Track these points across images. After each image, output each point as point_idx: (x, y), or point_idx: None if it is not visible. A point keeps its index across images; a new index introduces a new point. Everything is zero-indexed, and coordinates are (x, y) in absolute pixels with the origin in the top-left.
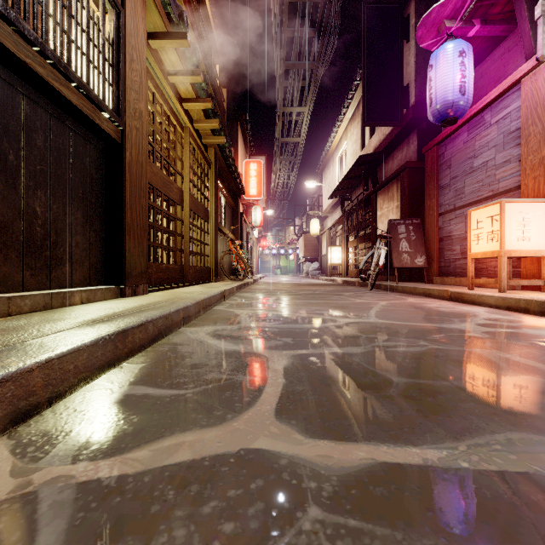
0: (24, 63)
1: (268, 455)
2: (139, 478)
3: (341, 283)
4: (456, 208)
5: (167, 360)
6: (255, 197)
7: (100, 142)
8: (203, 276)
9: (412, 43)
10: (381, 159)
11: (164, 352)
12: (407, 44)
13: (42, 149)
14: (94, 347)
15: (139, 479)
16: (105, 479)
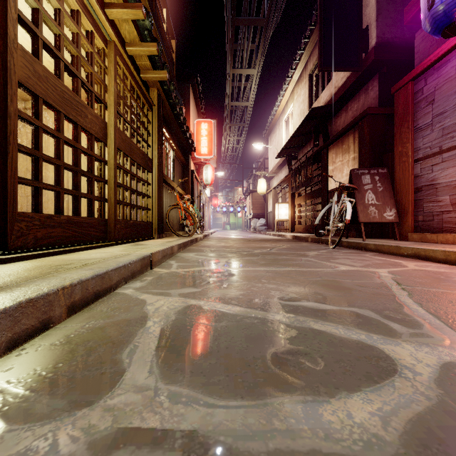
0: None
1: None
2: None
3: (291, 238)
4: (442, 150)
5: None
6: (206, 156)
7: None
8: (141, 232)
9: None
10: (331, 114)
11: None
12: None
13: None
14: None
15: None
16: None
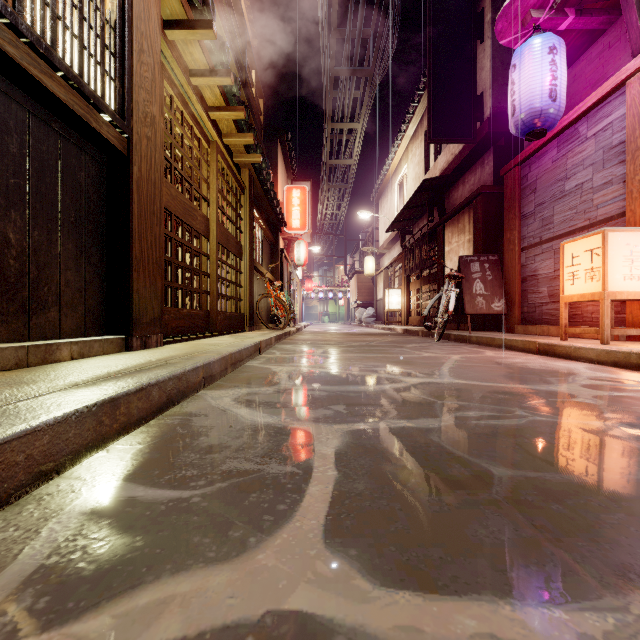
0: None
1: (313, 626)
2: None
3: (402, 332)
4: (542, 241)
5: (173, 440)
6: (299, 230)
7: (100, 153)
8: (235, 324)
9: (487, 44)
10: (449, 184)
11: (172, 426)
12: (481, 45)
13: (17, 157)
14: (63, 426)
15: None
16: None
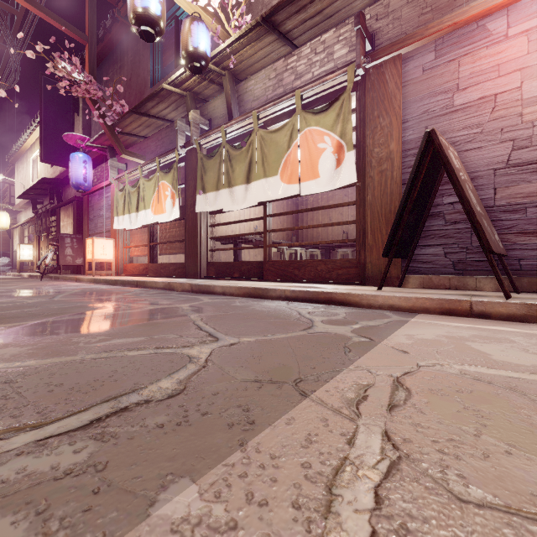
0: None
1: None
2: None
3: (28, 277)
4: (95, 233)
5: None
6: None
7: None
8: None
9: (81, 119)
10: (65, 183)
11: None
12: (79, 116)
13: None
14: None
15: None
16: None
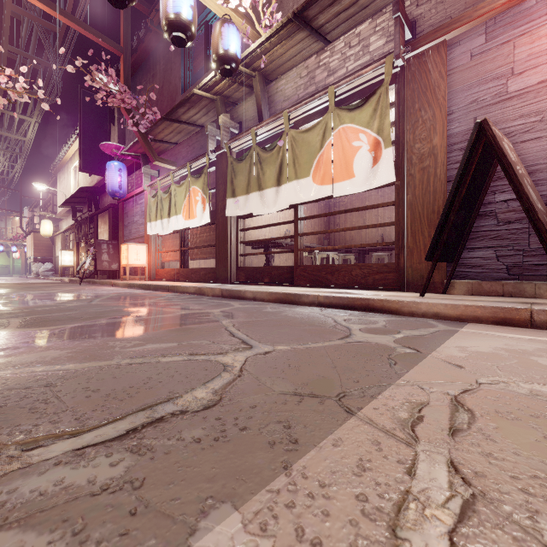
0: None
1: None
2: None
3: (68, 281)
4: (129, 239)
5: None
6: None
7: None
8: None
9: (116, 129)
10: (102, 191)
11: None
12: (114, 126)
13: None
14: None
15: None
16: None
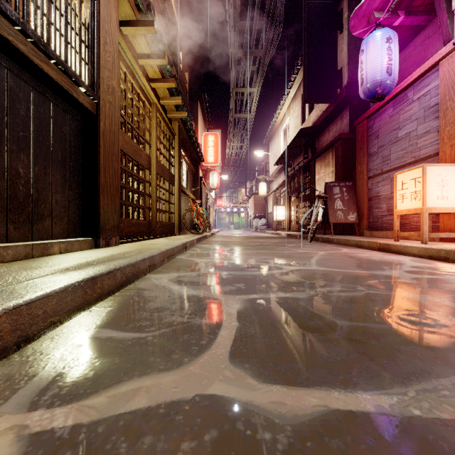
0: (6, 40)
1: (223, 401)
2: (93, 428)
3: (285, 236)
4: (383, 172)
5: (132, 304)
6: (213, 164)
7: (78, 113)
8: (168, 230)
9: (345, 33)
10: (318, 132)
11: (130, 296)
12: (341, 34)
13: (24, 118)
14: (64, 293)
15: (92, 429)
16: (58, 430)
